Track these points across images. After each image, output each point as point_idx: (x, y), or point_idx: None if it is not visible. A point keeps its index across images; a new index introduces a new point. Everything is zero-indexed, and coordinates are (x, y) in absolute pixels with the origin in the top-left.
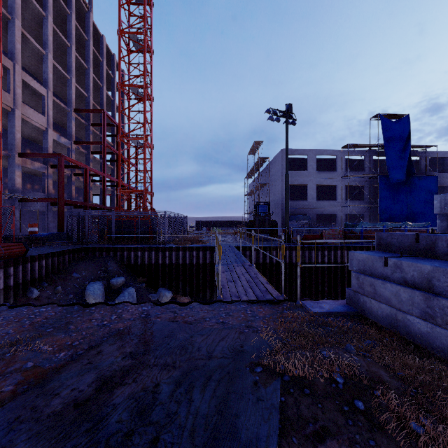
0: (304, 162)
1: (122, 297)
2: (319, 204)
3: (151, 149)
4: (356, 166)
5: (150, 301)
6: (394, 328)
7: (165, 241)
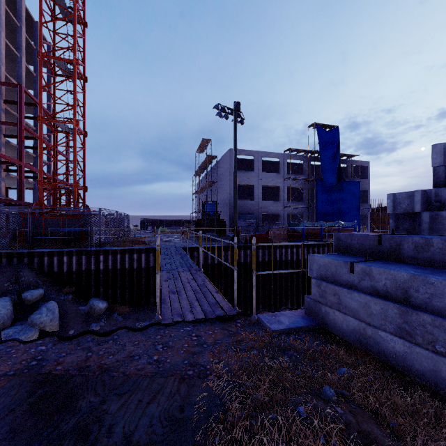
0: (251, 162)
1: (38, 314)
2: (264, 203)
3: (84, 136)
4: (296, 169)
5: (53, 334)
6: (363, 345)
7: (100, 243)
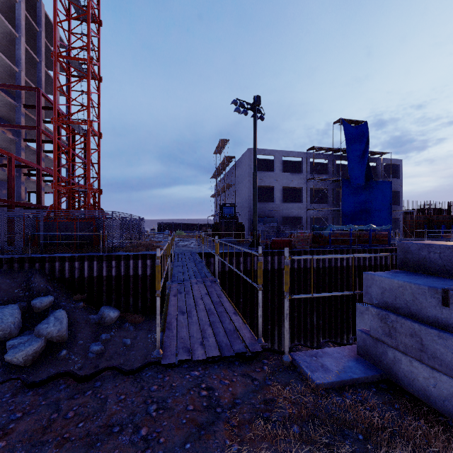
0: (271, 163)
1: (45, 324)
2: (286, 206)
3: (98, 138)
4: (320, 169)
5: (16, 377)
6: None
7: (112, 248)
